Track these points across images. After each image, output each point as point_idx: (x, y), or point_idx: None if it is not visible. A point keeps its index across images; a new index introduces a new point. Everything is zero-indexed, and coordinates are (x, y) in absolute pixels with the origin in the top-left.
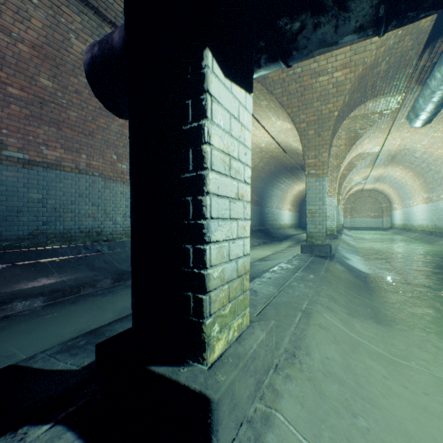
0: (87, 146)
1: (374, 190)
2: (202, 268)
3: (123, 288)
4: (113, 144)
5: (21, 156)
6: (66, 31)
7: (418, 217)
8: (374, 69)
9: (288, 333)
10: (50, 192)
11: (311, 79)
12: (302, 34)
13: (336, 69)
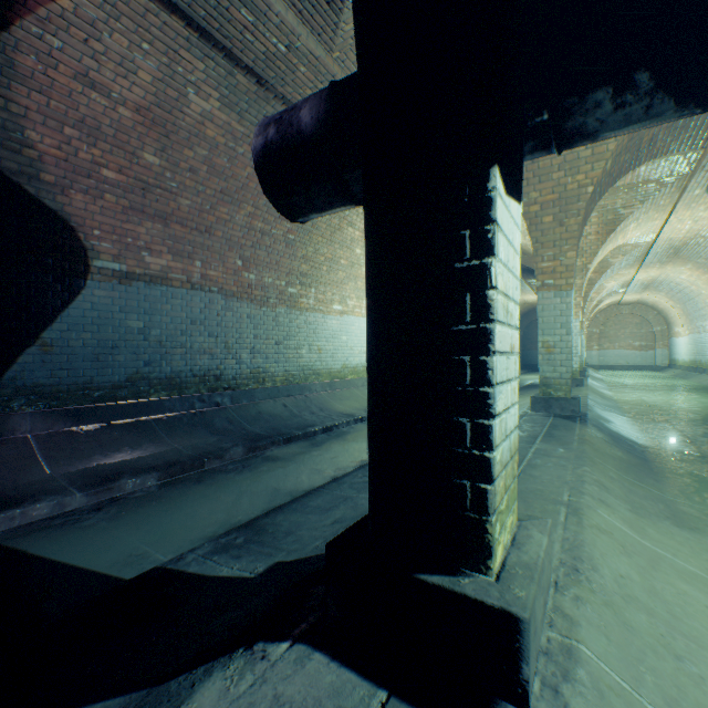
0: (202, 248)
1: (640, 302)
2: (486, 450)
3: (262, 462)
4: (237, 243)
5: (116, 268)
6: (182, 84)
7: None
8: None
9: (555, 537)
10: (153, 318)
11: None
12: (594, 117)
13: None
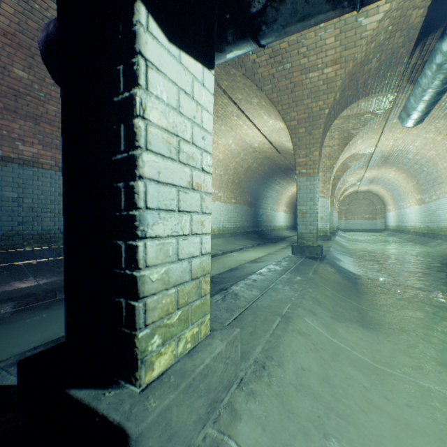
0: None
1: (369, 191)
2: (134, 269)
3: None
4: None
5: None
6: (40, 18)
7: (411, 219)
8: (365, 66)
9: (262, 341)
10: (26, 191)
11: (301, 76)
12: (269, 4)
13: (326, 65)
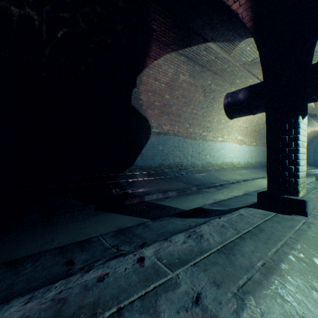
0: (177, 122)
1: None
2: (297, 172)
3: (203, 192)
4: (187, 119)
5: (156, 131)
6: (179, 74)
7: None
8: None
9: None
10: (165, 146)
11: None
12: None
13: None
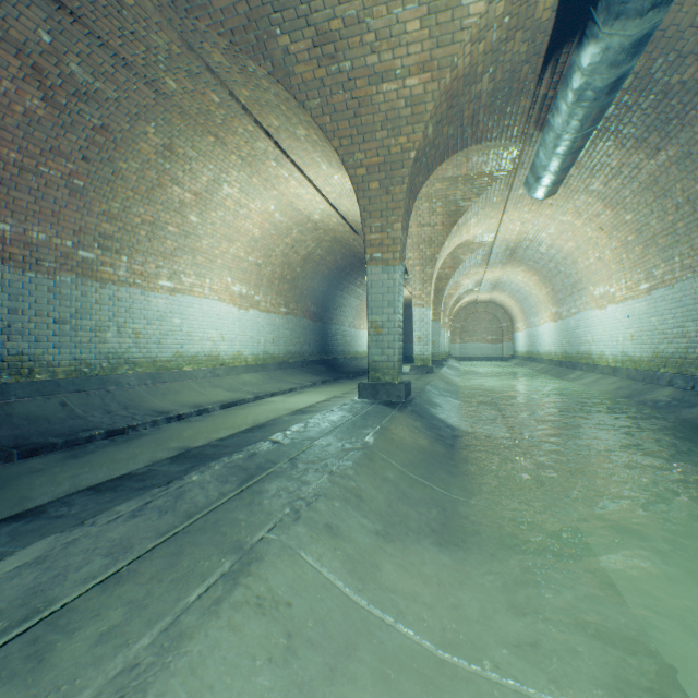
0: None
1: (492, 302)
2: None
3: None
4: None
5: None
6: None
7: (545, 341)
8: (473, 86)
9: (109, 669)
10: None
11: (369, 87)
12: None
13: (409, 71)
